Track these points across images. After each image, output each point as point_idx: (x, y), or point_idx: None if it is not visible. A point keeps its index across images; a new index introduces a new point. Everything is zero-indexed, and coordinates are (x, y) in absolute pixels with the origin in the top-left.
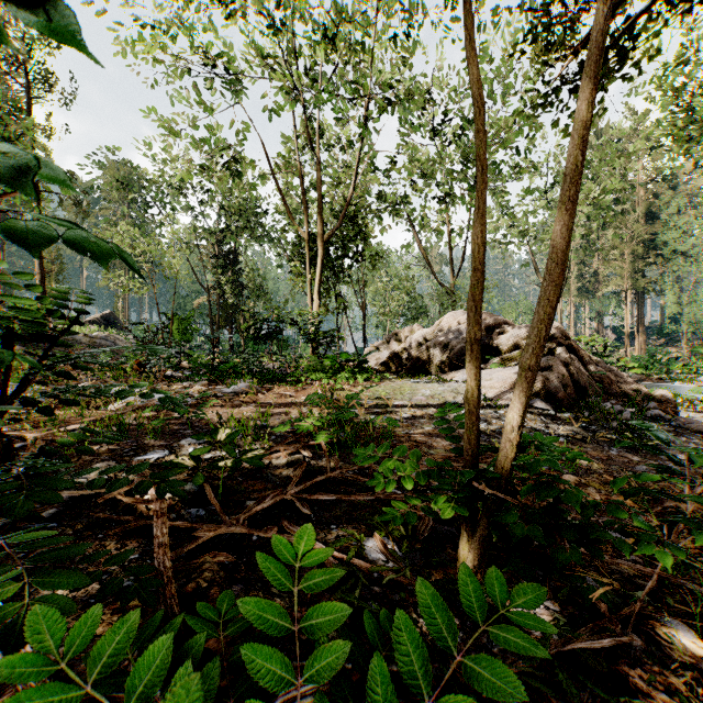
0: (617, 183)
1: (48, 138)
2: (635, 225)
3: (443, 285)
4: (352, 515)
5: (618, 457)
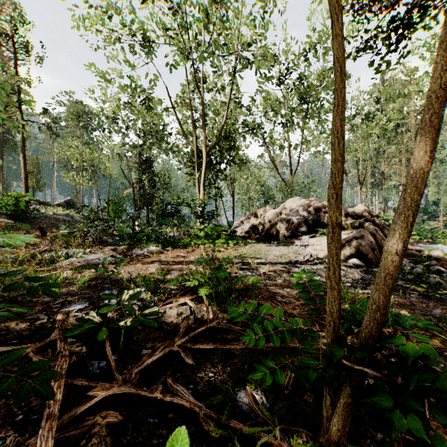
0: (399, 114)
1: (30, 87)
2: (409, 142)
3: (284, 180)
4: (226, 362)
5: (418, 303)
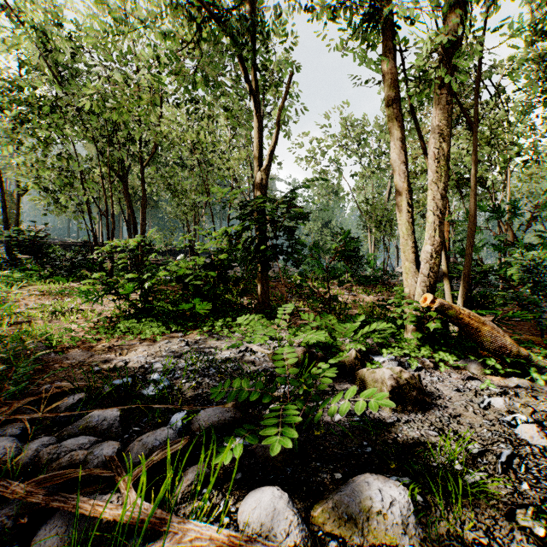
0: None
1: None
2: None
3: None
4: None
5: None
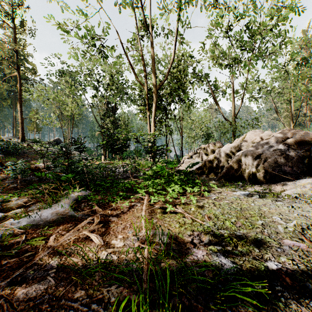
0: None
1: (23, 52)
2: None
3: (226, 119)
4: None
5: None
